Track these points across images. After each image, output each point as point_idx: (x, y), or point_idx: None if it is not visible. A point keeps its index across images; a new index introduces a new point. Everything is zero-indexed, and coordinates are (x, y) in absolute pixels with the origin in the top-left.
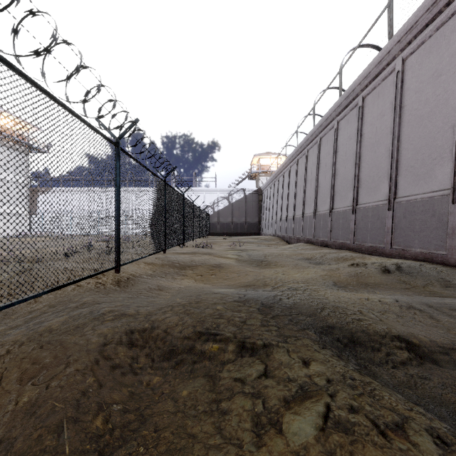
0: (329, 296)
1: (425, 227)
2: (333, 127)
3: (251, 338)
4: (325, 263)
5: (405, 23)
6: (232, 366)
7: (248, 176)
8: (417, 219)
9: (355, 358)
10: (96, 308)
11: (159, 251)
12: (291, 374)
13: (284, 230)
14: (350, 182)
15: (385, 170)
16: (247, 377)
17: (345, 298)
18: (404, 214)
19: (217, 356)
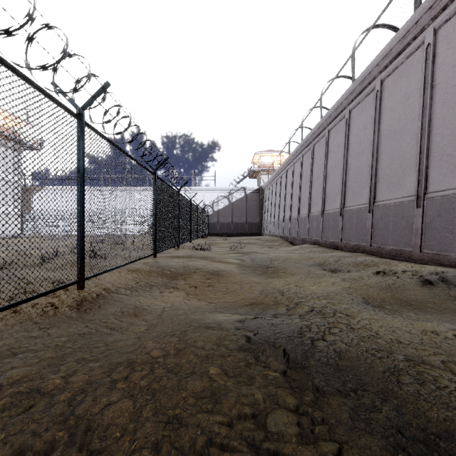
0: (379, 331)
1: None
2: (343, 117)
3: None
4: (342, 269)
5: None
6: None
7: (249, 174)
8: None
9: None
10: (0, 368)
11: (147, 255)
12: None
13: (288, 230)
14: (366, 177)
15: (412, 161)
16: None
17: (404, 335)
18: (438, 211)
19: None
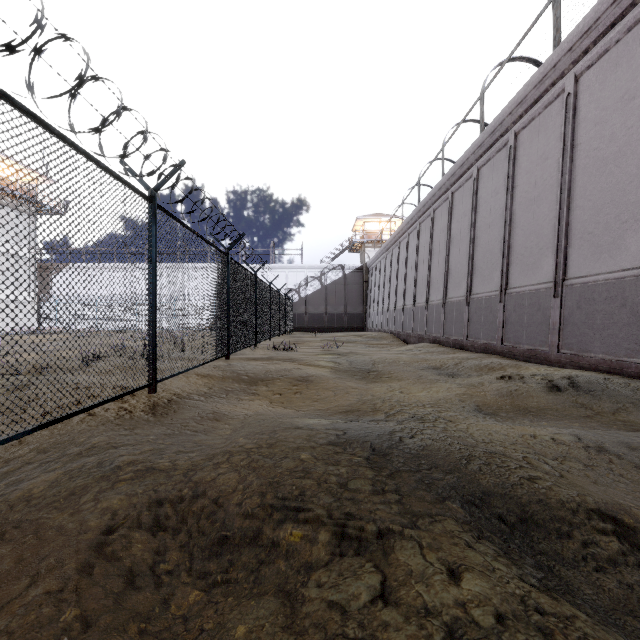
0: (475, 432)
1: (611, 323)
2: (471, 176)
3: (356, 519)
4: (461, 374)
5: (580, 22)
6: (325, 574)
7: (348, 247)
8: (599, 311)
9: (532, 551)
10: (109, 456)
11: (219, 357)
12: (429, 599)
13: (400, 324)
14: (497, 256)
15: (549, 239)
16: (351, 601)
17: (499, 436)
18: (578, 302)
19: (300, 552)
